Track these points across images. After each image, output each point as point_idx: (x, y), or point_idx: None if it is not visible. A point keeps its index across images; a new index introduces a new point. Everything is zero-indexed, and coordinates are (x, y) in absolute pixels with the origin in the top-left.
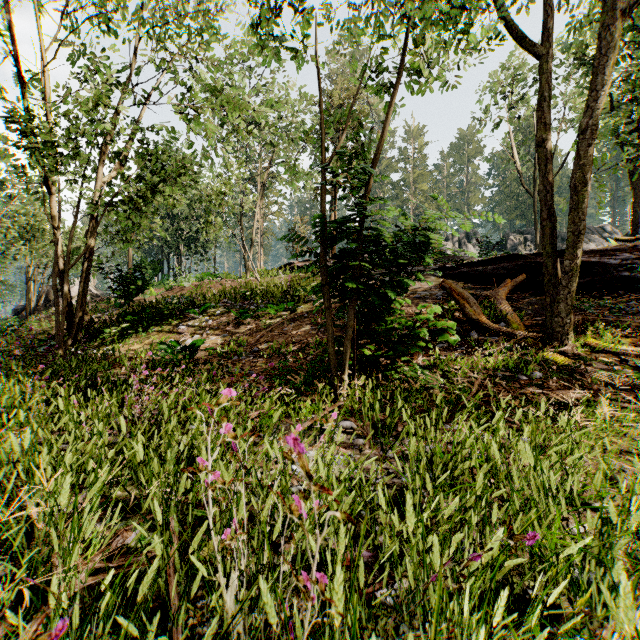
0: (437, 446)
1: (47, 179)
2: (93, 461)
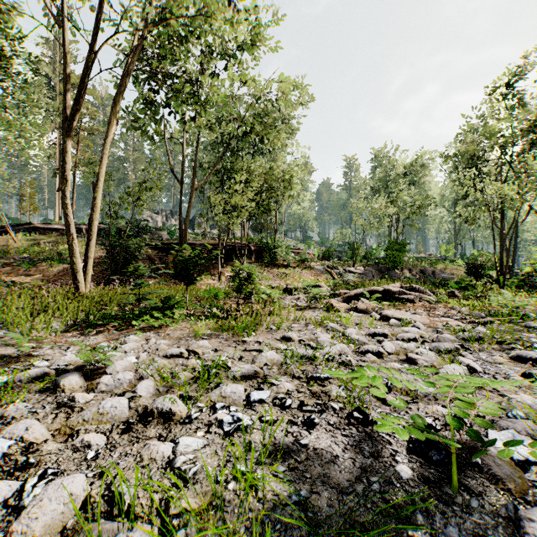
0: None
1: None
2: None
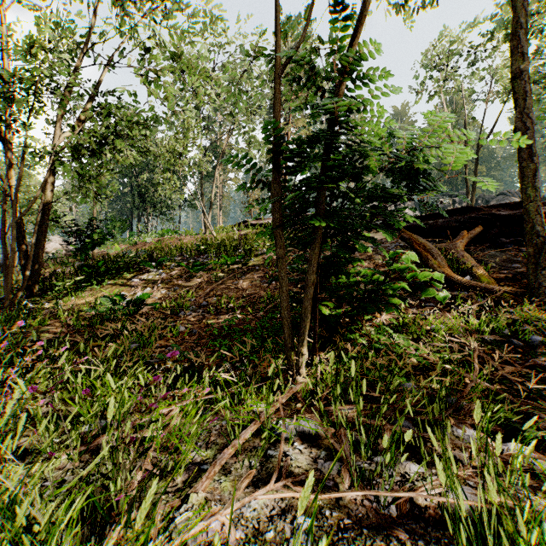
0: None
1: (2, 133)
2: None
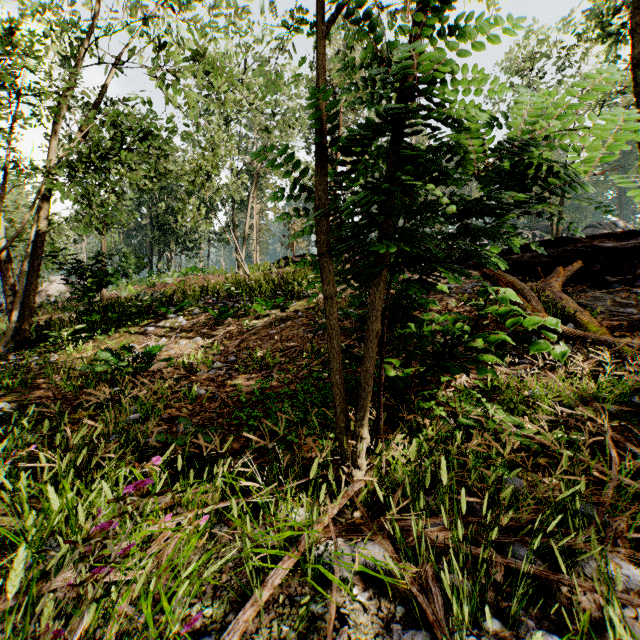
0: None
1: None
2: None
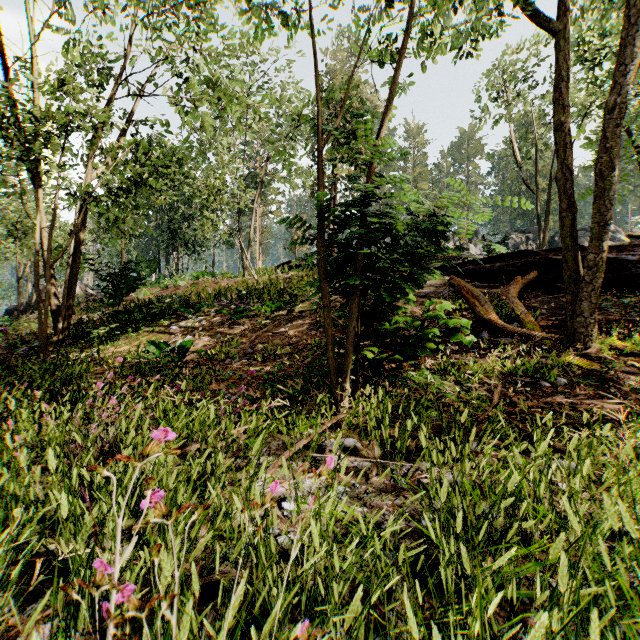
0: (467, 481)
1: (32, 172)
2: (20, 504)
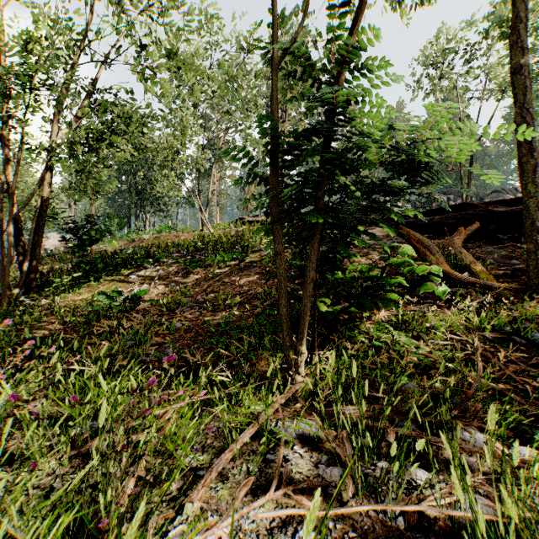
0: None
1: None
2: None
